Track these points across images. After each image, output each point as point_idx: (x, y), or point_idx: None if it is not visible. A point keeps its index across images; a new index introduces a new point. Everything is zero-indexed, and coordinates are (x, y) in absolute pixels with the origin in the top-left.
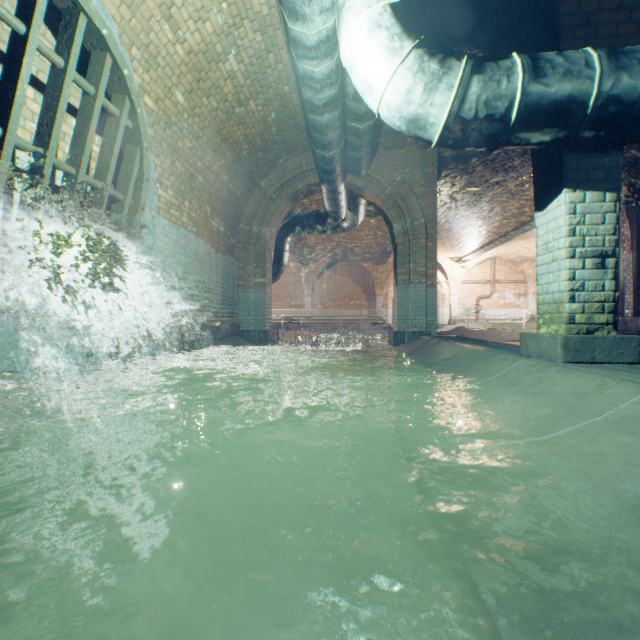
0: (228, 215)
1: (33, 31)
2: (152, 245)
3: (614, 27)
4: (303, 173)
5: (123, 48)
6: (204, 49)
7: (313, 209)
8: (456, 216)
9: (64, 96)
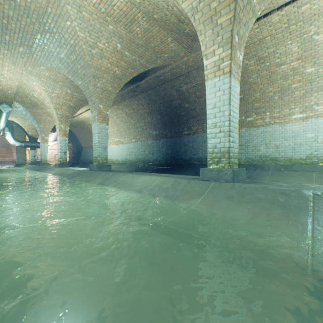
0: None
1: None
2: None
3: (35, 139)
4: None
5: None
6: None
7: None
8: None
9: None
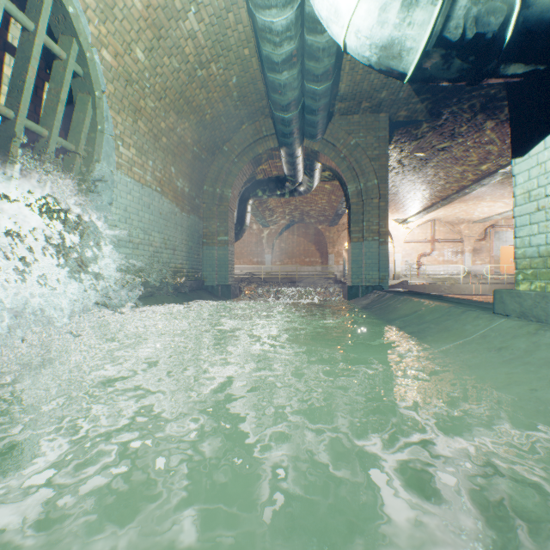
0: (193, 177)
1: None
2: (110, 200)
3: None
4: (263, 138)
5: None
6: (163, 4)
7: (272, 174)
8: (402, 181)
9: None
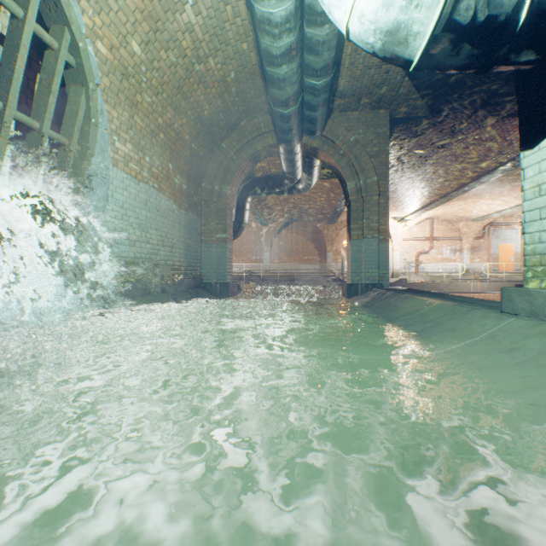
0: (191, 174)
1: None
2: (105, 196)
3: None
4: (262, 135)
5: None
6: None
7: (271, 172)
8: (401, 178)
9: None
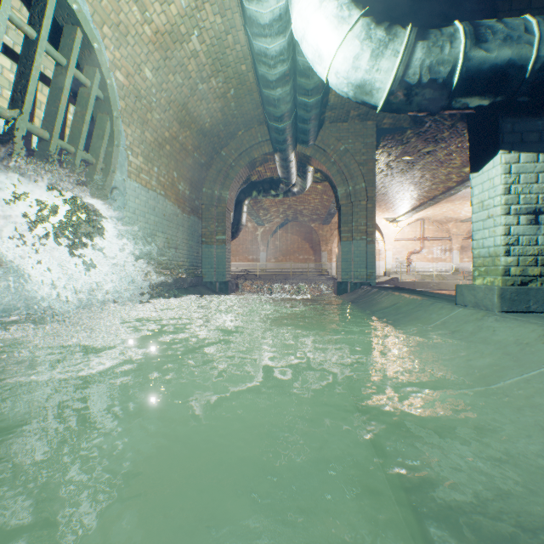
0: (193, 180)
1: (4, 1)
2: (123, 205)
3: None
4: (258, 143)
5: (94, 25)
6: (169, 30)
7: (267, 176)
8: (391, 182)
9: (36, 65)
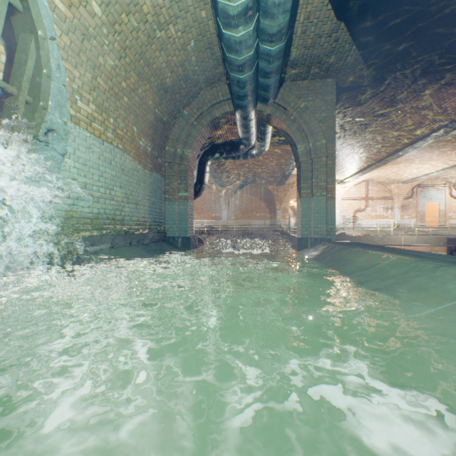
0: (155, 137)
1: None
2: (63, 151)
3: None
4: (220, 103)
5: None
6: None
7: (228, 139)
8: (343, 145)
9: None
